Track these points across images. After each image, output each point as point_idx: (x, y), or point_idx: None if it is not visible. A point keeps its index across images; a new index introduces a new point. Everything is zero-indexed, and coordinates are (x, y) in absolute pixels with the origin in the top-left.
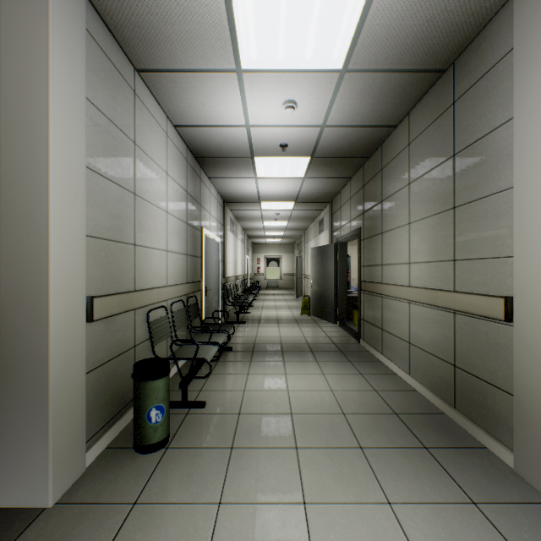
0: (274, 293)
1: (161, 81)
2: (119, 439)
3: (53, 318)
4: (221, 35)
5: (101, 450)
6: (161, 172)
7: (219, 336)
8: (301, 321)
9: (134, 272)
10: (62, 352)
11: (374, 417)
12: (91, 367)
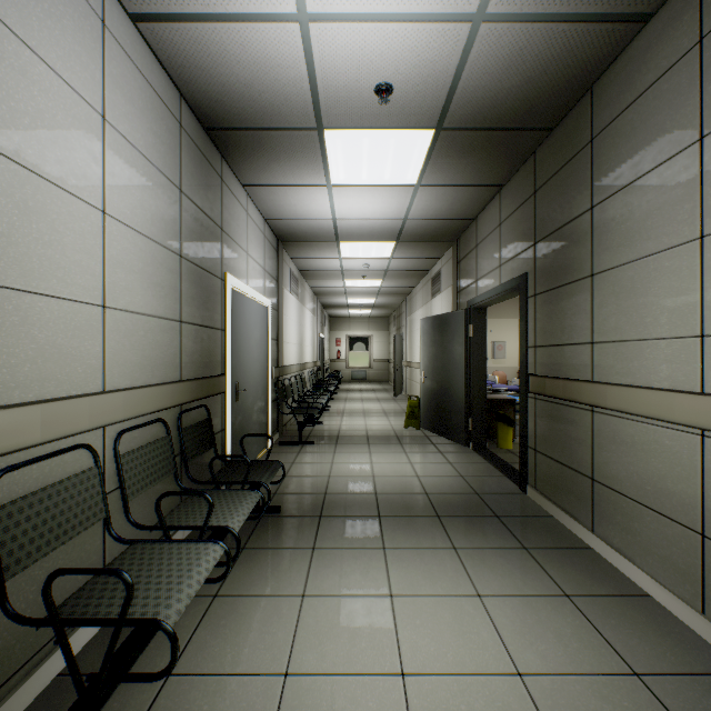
0: (360, 389)
1: None
2: None
3: None
4: None
5: None
6: (73, 102)
7: (238, 505)
8: (407, 440)
9: None
10: None
11: None
12: None
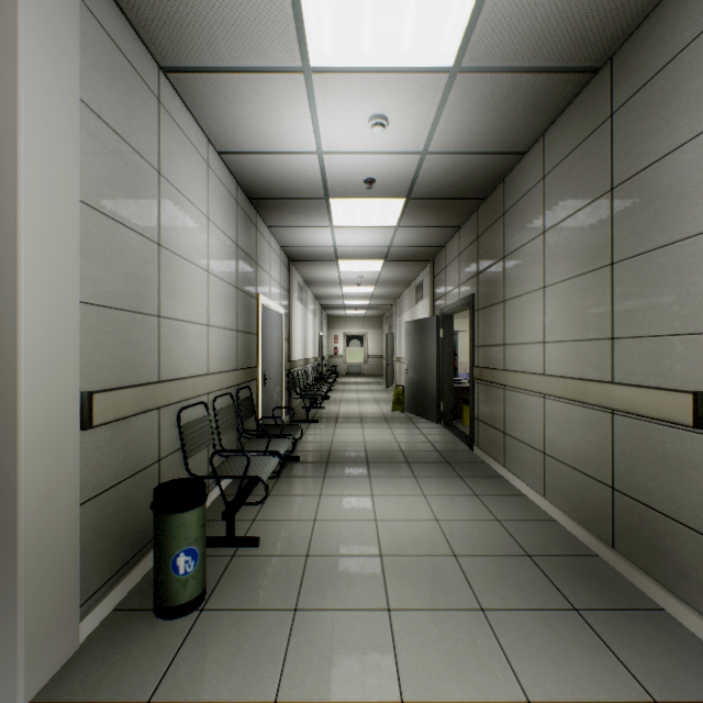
0: (356, 382)
1: (197, 86)
2: (134, 595)
3: (25, 425)
4: (280, 15)
5: (105, 613)
6: (198, 216)
7: (280, 443)
8: (392, 420)
9: (159, 355)
10: (40, 475)
11: (499, 560)
12: (90, 494)
